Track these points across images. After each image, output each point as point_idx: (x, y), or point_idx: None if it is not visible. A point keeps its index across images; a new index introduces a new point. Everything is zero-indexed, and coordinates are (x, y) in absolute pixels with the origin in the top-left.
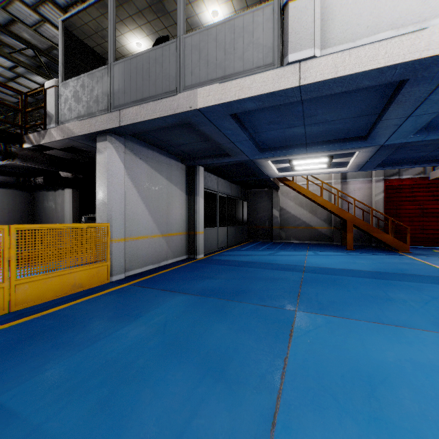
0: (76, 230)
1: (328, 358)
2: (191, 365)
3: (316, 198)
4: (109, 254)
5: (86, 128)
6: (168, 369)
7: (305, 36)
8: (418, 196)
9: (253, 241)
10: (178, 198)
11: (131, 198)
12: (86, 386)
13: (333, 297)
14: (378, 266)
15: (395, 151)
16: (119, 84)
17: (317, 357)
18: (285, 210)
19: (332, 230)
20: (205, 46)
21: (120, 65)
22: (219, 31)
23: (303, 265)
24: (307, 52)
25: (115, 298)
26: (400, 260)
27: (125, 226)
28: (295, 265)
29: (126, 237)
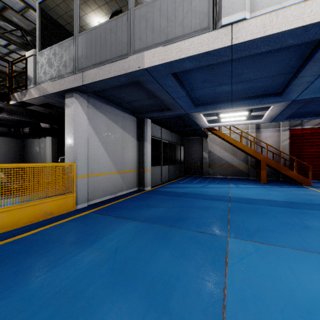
0: (47, 168)
1: (264, 288)
2: (136, 295)
3: (237, 143)
4: (75, 188)
5: (57, 87)
6: (115, 299)
7: (237, 2)
8: (316, 142)
9: (188, 176)
10: (130, 143)
11: (93, 143)
12: (35, 319)
13: (258, 224)
14: (288, 197)
15: (302, 106)
16: (82, 51)
17: (253, 287)
18: (212, 153)
19: (248, 168)
20: (151, 16)
21: (83, 36)
22: (163, 3)
23: (229, 195)
24: (238, 15)
25: (77, 224)
26: (305, 192)
27: (88, 165)
28: (223, 195)
29: (89, 174)
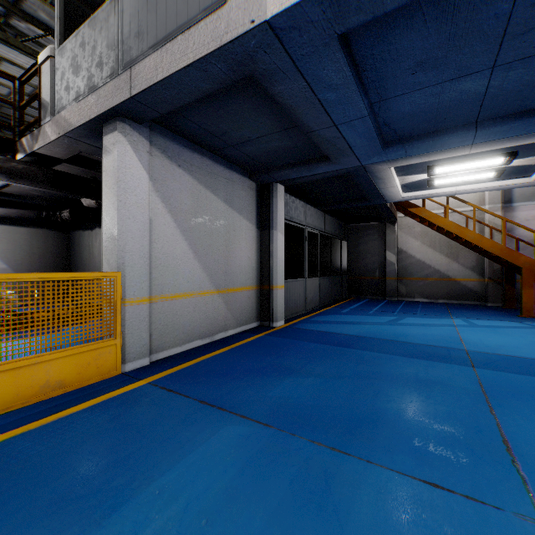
0: (51, 284)
1: None
2: None
3: (463, 233)
4: (119, 326)
5: (86, 113)
6: None
7: None
8: None
9: (356, 299)
10: (243, 233)
11: (162, 230)
12: None
13: None
14: None
15: None
16: (131, 23)
17: None
18: (406, 254)
19: (485, 284)
20: None
21: None
22: None
23: (462, 347)
24: None
25: (105, 420)
26: None
27: (152, 277)
28: (447, 347)
29: (153, 296)
